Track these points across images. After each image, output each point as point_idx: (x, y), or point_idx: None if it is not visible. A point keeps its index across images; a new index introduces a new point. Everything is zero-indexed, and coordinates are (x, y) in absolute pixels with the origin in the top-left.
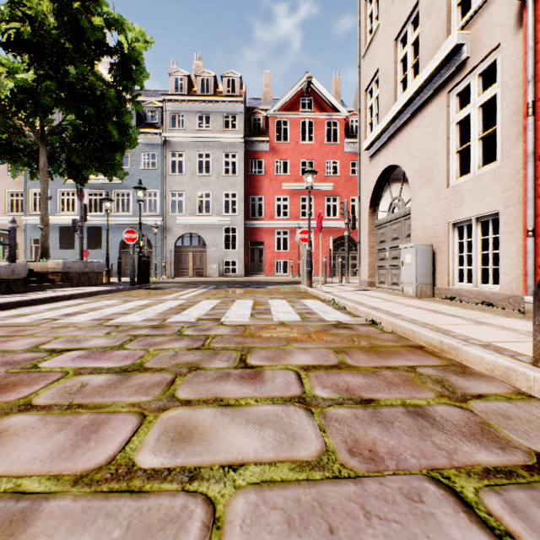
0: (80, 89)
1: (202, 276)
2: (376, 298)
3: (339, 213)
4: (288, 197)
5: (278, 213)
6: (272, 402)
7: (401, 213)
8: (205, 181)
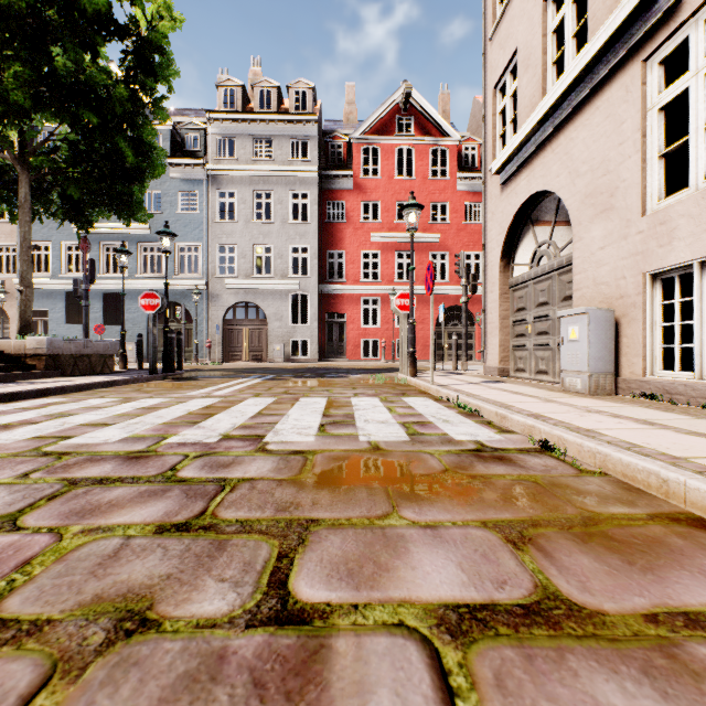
0: (71, 82)
1: (260, 361)
2: (525, 395)
3: (449, 274)
4: (380, 253)
5: (364, 275)
6: None
7: (553, 265)
8: (265, 231)
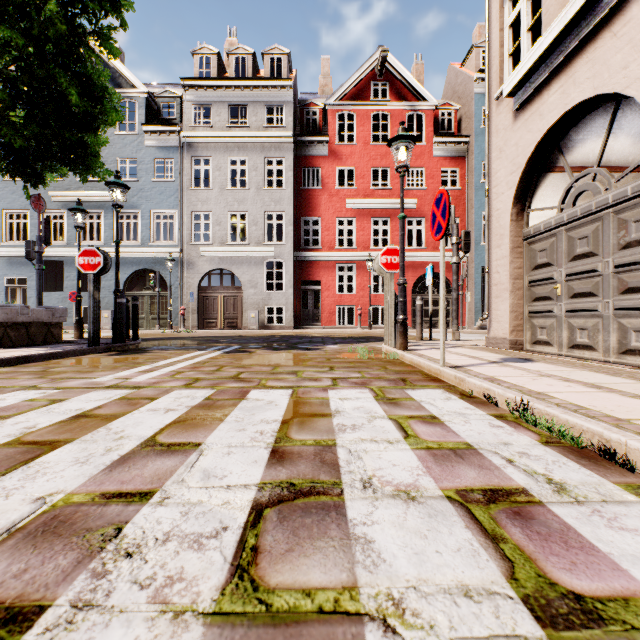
0: None
1: (235, 328)
2: (628, 395)
3: (425, 240)
4: (355, 220)
5: (339, 245)
6: None
7: (606, 200)
8: (240, 198)
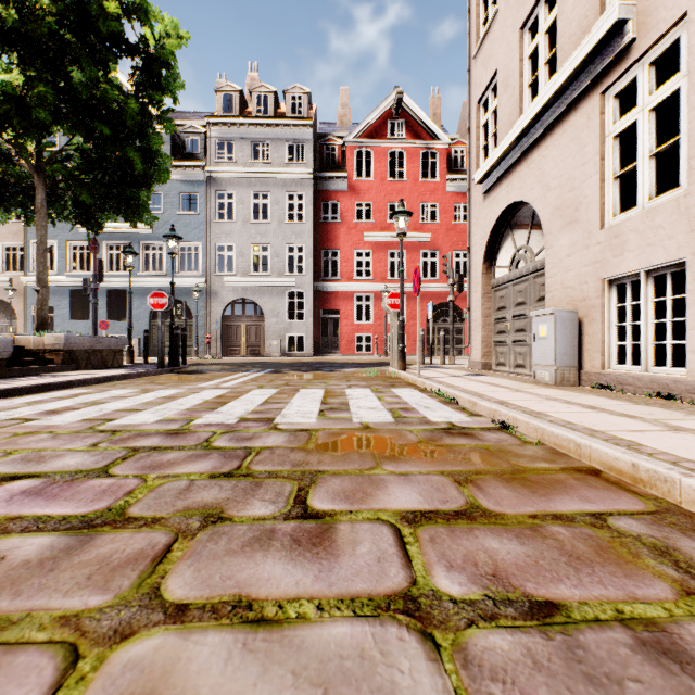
0: (88, 98)
1: (258, 355)
2: (499, 386)
3: (439, 272)
4: (372, 252)
5: (358, 272)
6: (352, 610)
7: (529, 269)
8: (262, 231)
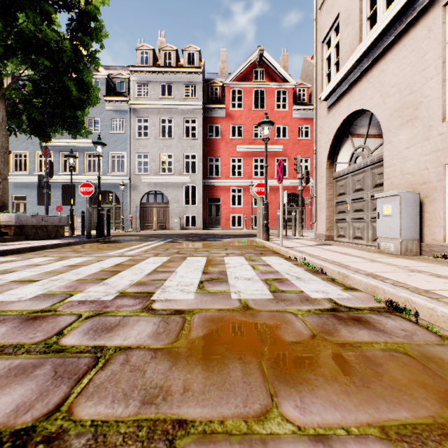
0: (31, 37)
1: (165, 229)
2: (352, 256)
3: (288, 172)
4: (242, 159)
5: (232, 174)
6: None
7: (367, 162)
8: (167, 144)
